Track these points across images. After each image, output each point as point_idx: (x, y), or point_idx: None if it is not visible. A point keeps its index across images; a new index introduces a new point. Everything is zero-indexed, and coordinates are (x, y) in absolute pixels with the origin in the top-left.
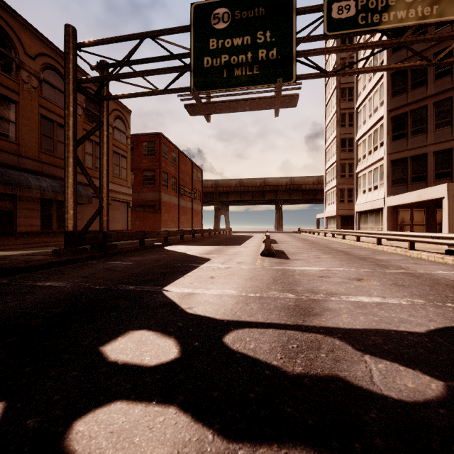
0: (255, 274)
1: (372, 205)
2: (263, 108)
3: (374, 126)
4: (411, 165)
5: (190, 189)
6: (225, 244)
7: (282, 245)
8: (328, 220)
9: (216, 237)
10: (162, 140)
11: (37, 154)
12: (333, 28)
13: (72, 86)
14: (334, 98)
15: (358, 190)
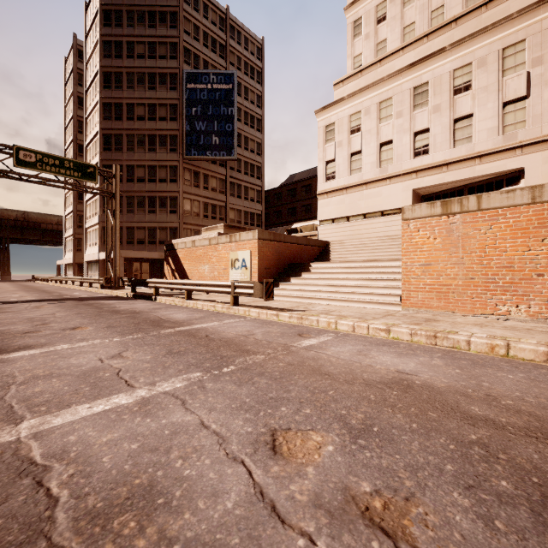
0: None
1: (93, 257)
2: None
3: (95, 196)
4: None
5: None
6: None
7: None
8: (68, 268)
9: None
10: None
11: None
12: (20, 164)
13: None
14: (72, 149)
15: (87, 243)
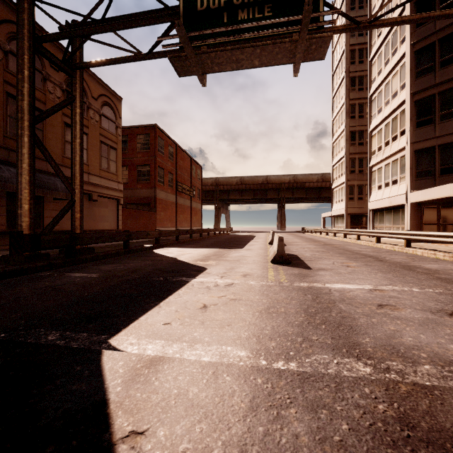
0: (272, 299)
1: (390, 202)
2: (278, 63)
3: (393, 113)
4: (440, 155)
5: (189, 187)
6: (225, 246)
7: (292, 247)
8: (336, 219)
9: (215, 238)
10: (158, 132)
11: (1, 139)
12: None
13: (27, 44)
14: (342, 88)
15: (372, 186)
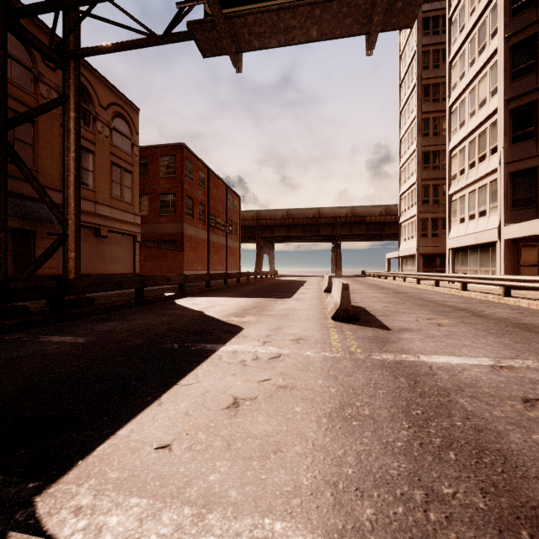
0: (345, 385)
1: (476, 238)
2: (345, 33)
3: (480, 127)
4: None
5: (224, 221)
6: (269, 294)
7: (354, 296)
8: (404, 261)
9: (256, 284)
10: (186, 153)
11: None
12: None
13: None
14: (413, 99)
15: (452, 219)
